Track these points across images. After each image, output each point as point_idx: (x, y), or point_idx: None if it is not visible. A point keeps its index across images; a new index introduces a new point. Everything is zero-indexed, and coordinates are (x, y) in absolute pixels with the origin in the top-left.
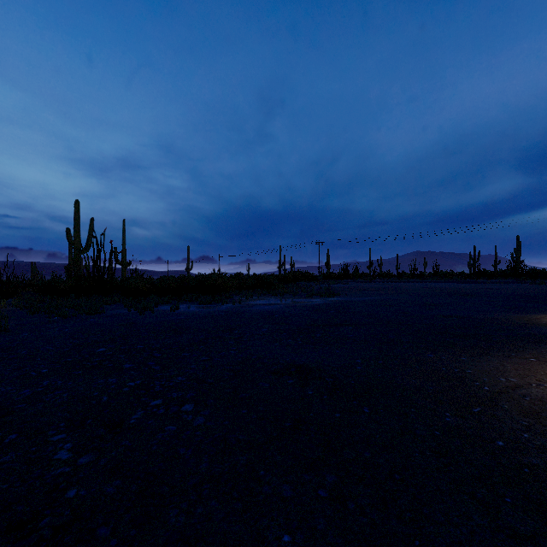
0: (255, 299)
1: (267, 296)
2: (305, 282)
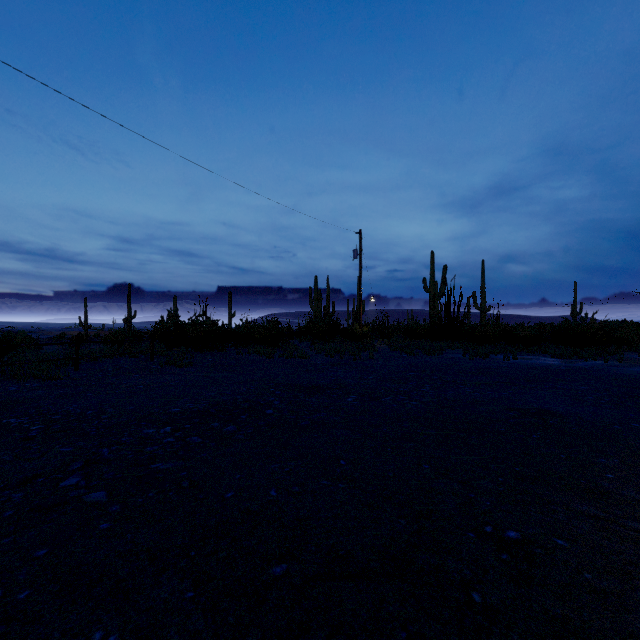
0: None
1: None
2: None
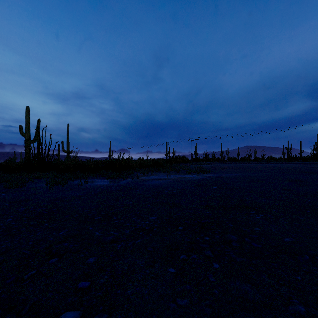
0: (150, 175)
1: (158, 172)
2: (183, 163)
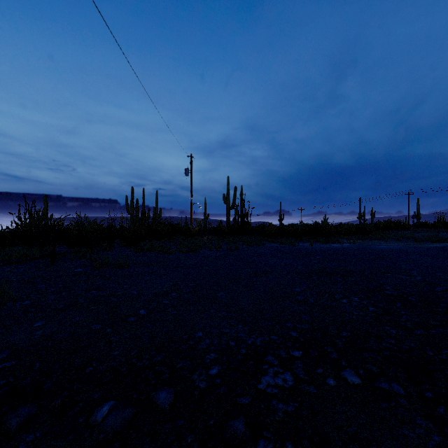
0: (361, 242)
1: (369, 240)
2: (397, 230)
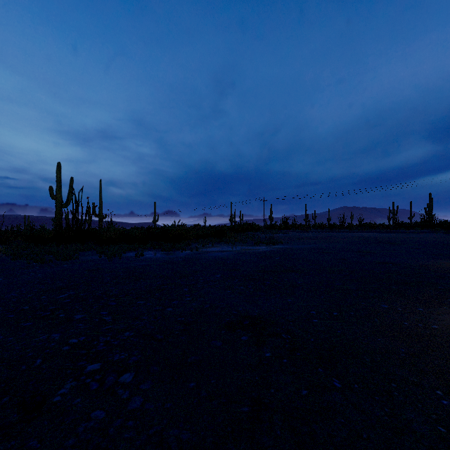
0: (210, 246)
1: (221, 243)
2: (252, 232)
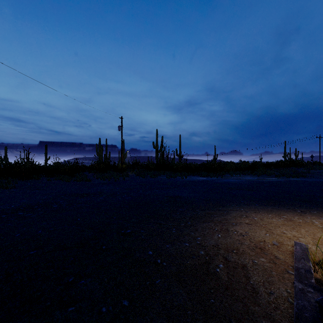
0: (237, 176)
1: (250, 175)
2: (296, 167)
